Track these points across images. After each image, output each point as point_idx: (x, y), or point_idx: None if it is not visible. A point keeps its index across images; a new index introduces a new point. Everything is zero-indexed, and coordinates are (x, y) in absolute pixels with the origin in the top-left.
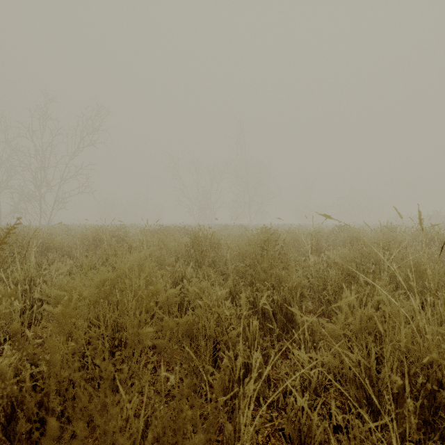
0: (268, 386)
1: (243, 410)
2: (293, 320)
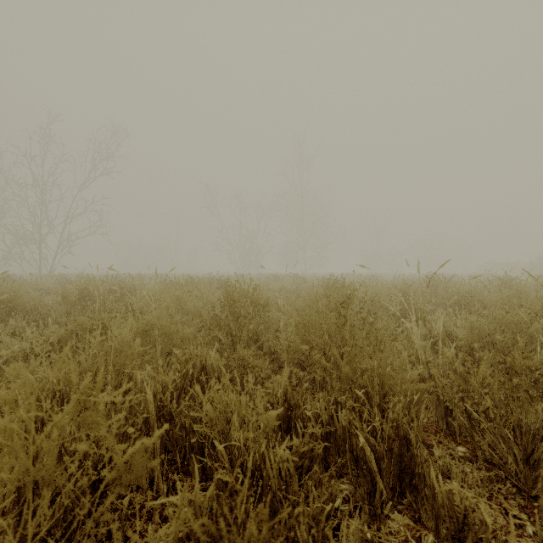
0: None
1: None
2: (416, 471)
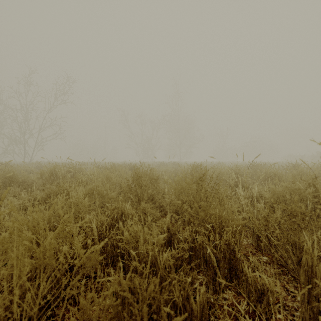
0: None
1: None
2: (238, 267)
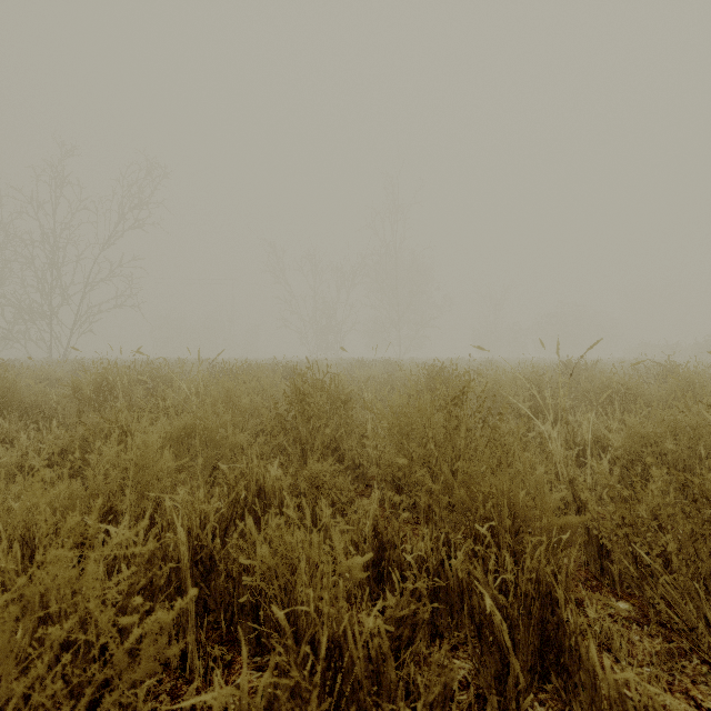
0: None
1: None
2: (565, 645)
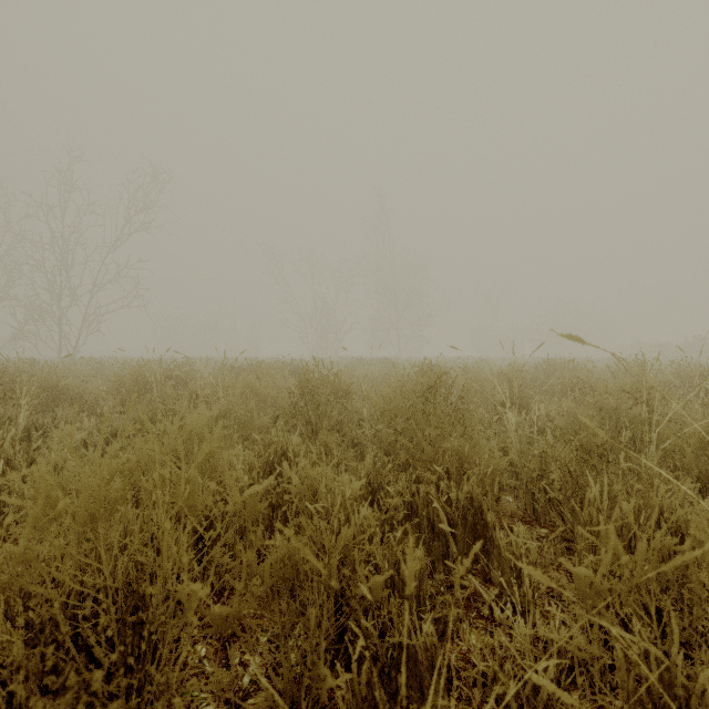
0: (447, 685)
1: None
2: (488, 537)
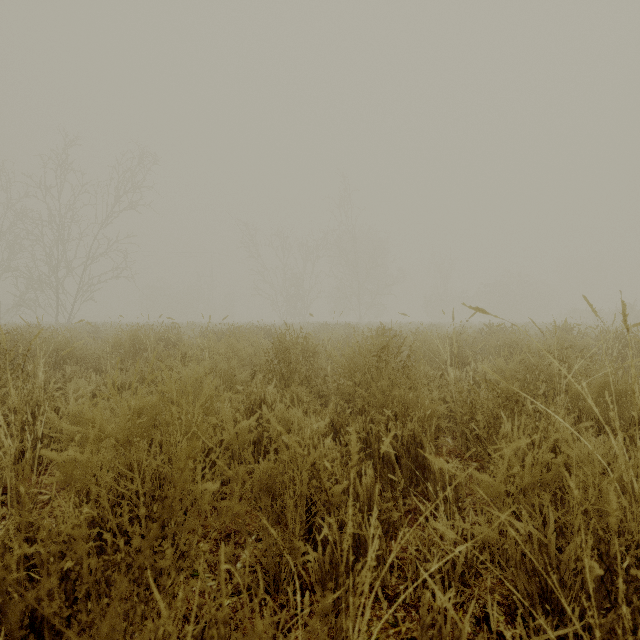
0: (390, 569)
1: (352, 618)
2: (426, 466)
